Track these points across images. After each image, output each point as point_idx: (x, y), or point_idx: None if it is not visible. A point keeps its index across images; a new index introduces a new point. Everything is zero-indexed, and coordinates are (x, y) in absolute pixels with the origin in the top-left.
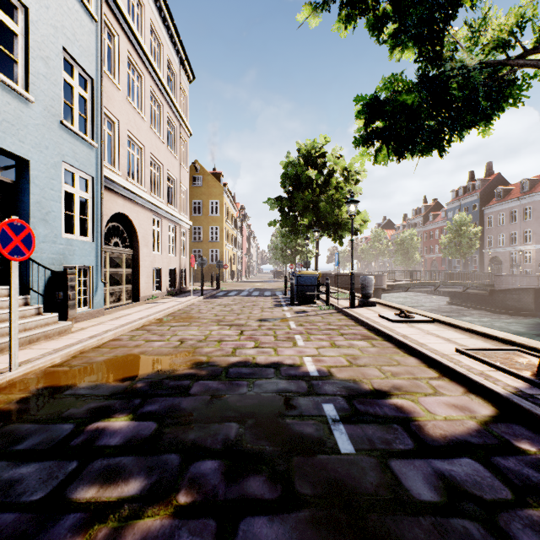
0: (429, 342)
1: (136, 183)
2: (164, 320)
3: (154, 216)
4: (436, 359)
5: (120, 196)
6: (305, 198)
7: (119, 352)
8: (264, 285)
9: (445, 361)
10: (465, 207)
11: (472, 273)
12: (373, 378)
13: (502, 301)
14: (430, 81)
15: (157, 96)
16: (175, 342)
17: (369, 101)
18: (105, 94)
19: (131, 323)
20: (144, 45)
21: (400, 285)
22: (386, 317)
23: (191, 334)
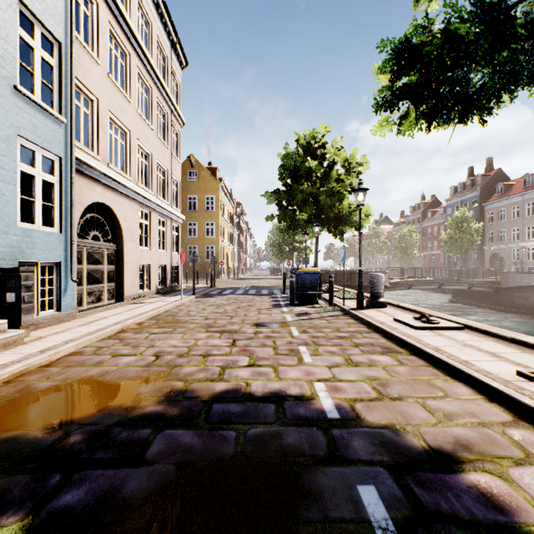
0: (474, 358)
1: (119, 170)
2: (145, 324)
3: (142, 208)
4: (501, 390)
5: (99, 183)
6: (305, 191)
7: (71, 373)
8: (261, 283)
9: (515, 394)
10: (464, 203)
11: (475, 270)
12: (420, 423)
13: (509, 299)
14: (491, 5)
15: (145, 78)
16: (148, 357)
17: (398, 46)
18: (81, 66)
19: (101, 330)
20: (129, 18)
21: (402, 283)
22: (404, 322)
23: (171, 345)
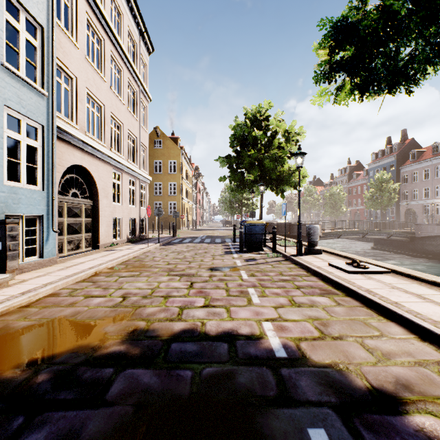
0: (403, 300)
1: (95, 138)
2: (116, 269)
3: (115, 170)
4: (432, 330)
5: (78, 149)
6: (252, 156)
7: (46, 313)
8: (215, 233)
9: None
10: (383, 167)
11: (393, 223)
12: (361, 363)
13: (421, 247)
14: None
15: (117, 61)
16: (116, 298)
17: (337, 24)
18: (61, 48)
19: (77, 274)
20: (103, 9)
21: (333, 233)
22: (338, 267)
23: (137, 287)
